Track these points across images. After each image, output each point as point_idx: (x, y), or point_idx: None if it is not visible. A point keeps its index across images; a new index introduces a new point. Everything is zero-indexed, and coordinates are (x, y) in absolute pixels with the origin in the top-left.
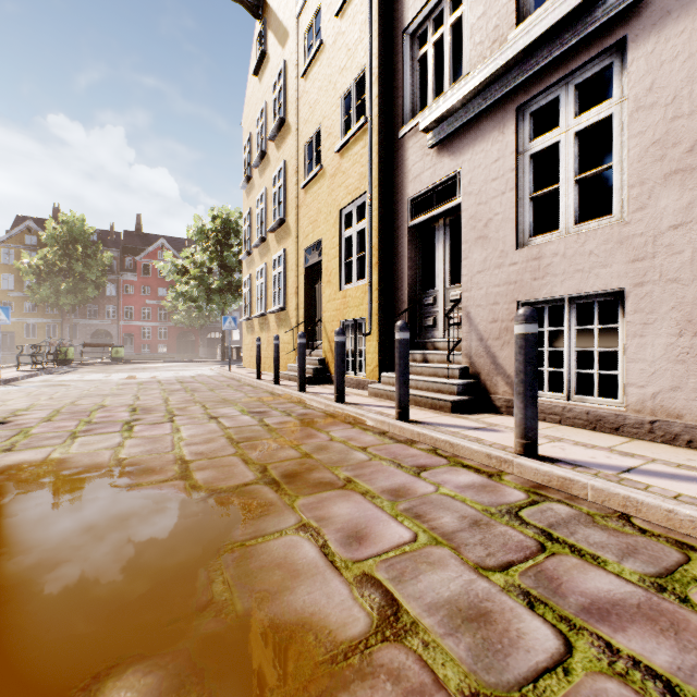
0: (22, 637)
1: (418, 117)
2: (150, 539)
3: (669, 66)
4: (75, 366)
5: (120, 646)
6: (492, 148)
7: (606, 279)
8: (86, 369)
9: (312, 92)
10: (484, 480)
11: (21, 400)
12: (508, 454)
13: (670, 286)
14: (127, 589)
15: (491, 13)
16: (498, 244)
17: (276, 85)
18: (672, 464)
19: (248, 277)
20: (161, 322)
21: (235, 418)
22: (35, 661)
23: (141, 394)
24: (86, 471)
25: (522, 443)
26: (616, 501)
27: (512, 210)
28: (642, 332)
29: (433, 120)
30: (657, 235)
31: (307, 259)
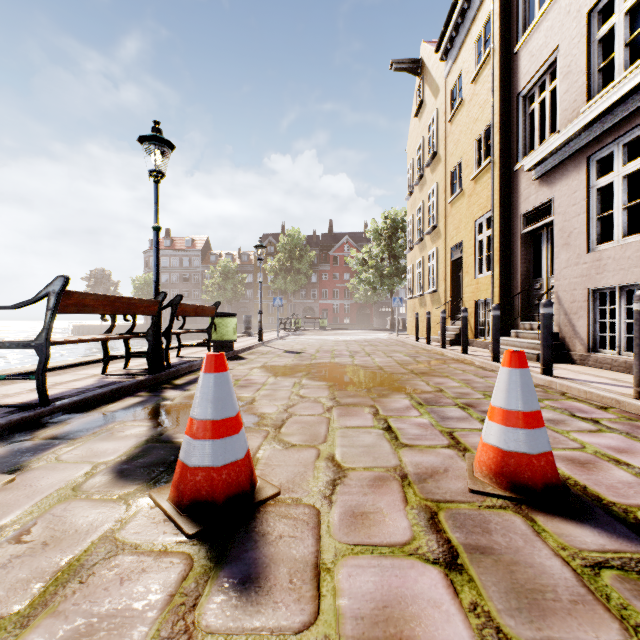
0: (355, 382)
1: (526, 158)
2: (375, 377)
3: None
4: (301, 331)
5: (375, 385)
6: (572, 184)
7: (636, 275)
8: (309, 333)
9: (455, 134)
10: None
11: (297, 345)
12: (533, 373)
13: None
14: (373, 381)
15: (571, 91)
16: (575, 249)
17: (430, 126)
18: None
19: (410, 266)
20: (346, 300)
21: (400, 357)
22: (359, 384)
23: (348, 346)
24: (346, 365)
25: (541, 368)
26: (564, 388)
27: (584, 227)
28: None
29: (532, 165)
30: None
31: (453, 255)
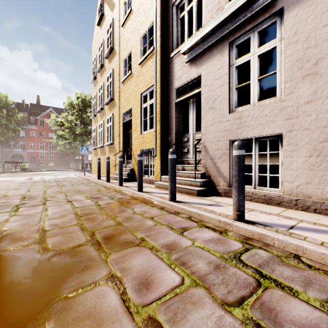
0: None
1: (180, 47)
2: None
3: (304, 22)
4: None
5: None
6: (217, 63)
7: (273, 128)
8: (5, 175)
9: (126, 34)
10: (218, 236)
11: None
12: (229, 220)
13: (305, 132)
14: None
15: None
16: (220, 111)
17: (108, 31)
18: (311, 223)
19: (95, 127)
20: (50, 150)
21: (82, 201)
22: None
23: (31, 188)
24: None
25: (237, 214)
26: (291, 247)
27: (227, 94)
28: (291, 155)
29: (188, 48)
30: (299, 106)
31: (124, 119)
